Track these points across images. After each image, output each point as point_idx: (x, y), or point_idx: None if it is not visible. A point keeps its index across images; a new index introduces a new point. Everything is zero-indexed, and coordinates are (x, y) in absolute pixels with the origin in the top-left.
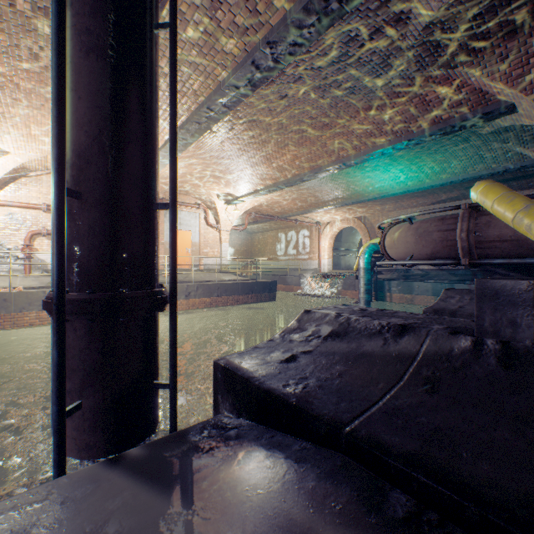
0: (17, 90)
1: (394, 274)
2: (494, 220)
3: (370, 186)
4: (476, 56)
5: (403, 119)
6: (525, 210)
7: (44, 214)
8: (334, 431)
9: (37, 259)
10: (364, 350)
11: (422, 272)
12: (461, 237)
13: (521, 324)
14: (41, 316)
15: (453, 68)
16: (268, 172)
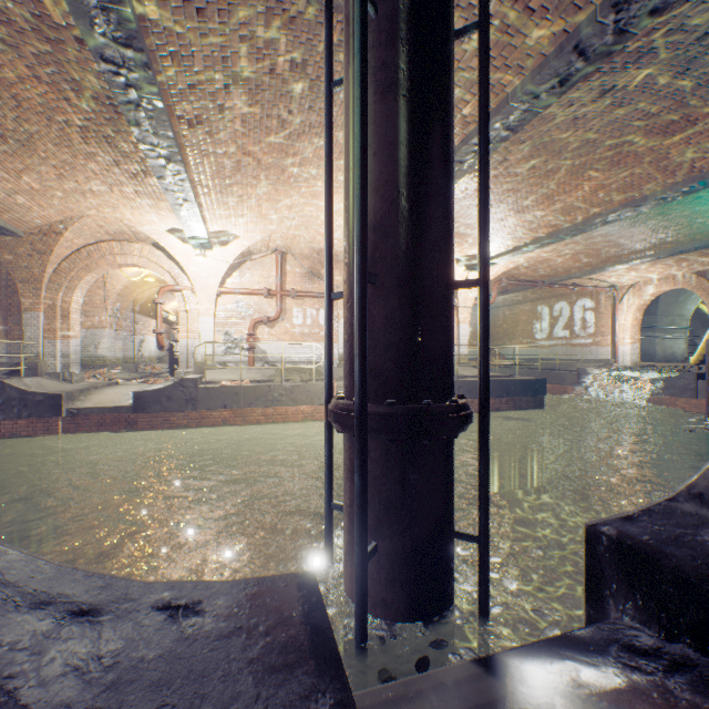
0: (258, 167)
1: None
2: None
3: None
4: None
5: None
6: None
7: (265, 299)
8: None
9: (259, 350)
10: None
11: None
12: None
13: None
14: (266, 413)
15: None
16: (543, 216)
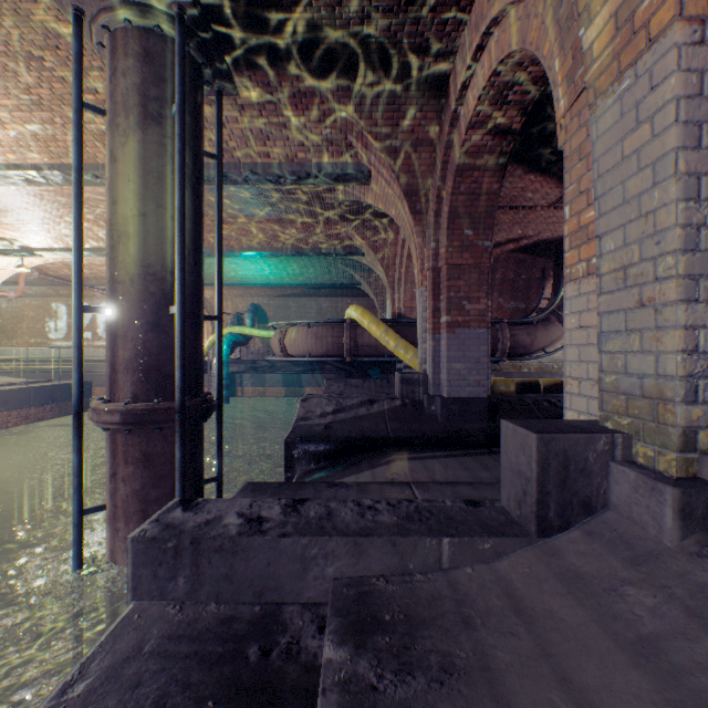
0: None
1: (242, 367)
2: (363, 332)
3: (234, 272)
4: (356, 221)
5: (299, 237)
6: (386, 332)
7: None
8: (387, 440)
9: None
10: (361, 414)
11: (270, 363)
12: (347, 342)
13: (415, 392)
14: None
15: (343, 222)
16: None
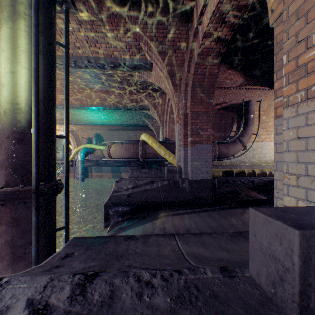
0: None
1: (91, 163)
2: (149, 147)
3: (86, 117)
4: (145, 92)
5: (117, 100)
6: (160, 146)
7: None
8: (161, 203)
9: None
10: (147, 189)
11: (105, 162)
12: (141, 151)
13: (175, 176)
14: None
15: (139, 92)
16: None
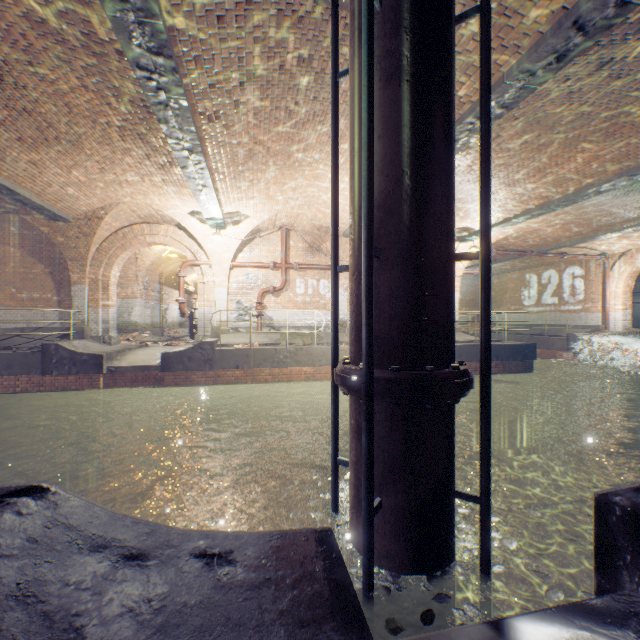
0: (267, 154)
1: None
2: None
3: None
4: None
5: None
6: None
7: (271, 271)
8: None
9: (266, 316)
10: None
11: None
12: None
13: None
14: (272, 373)
15: None
16: (534, 188)
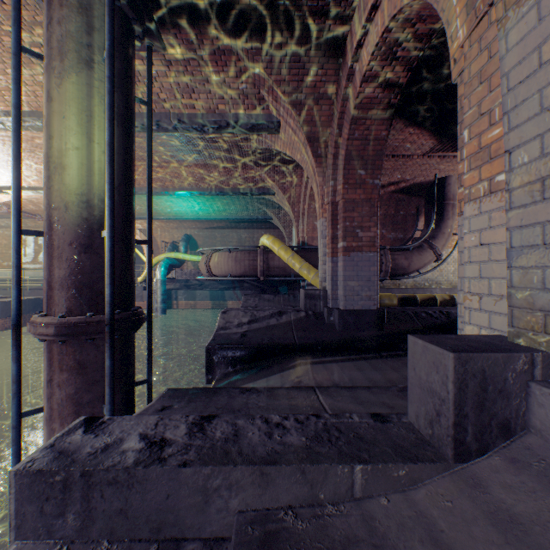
0: None
1: (177, 285)
2: (274, 257)
3: (170, 208)
4: (268, 166)
5: (222, 179)
6: (292, 256)
7: None
8: (294, 346)
9: None
10: (272, 324)
11: (199, 282)
12: (261, 265)
13: (317, 305)
14: None
15: (257, 166)
16: None
